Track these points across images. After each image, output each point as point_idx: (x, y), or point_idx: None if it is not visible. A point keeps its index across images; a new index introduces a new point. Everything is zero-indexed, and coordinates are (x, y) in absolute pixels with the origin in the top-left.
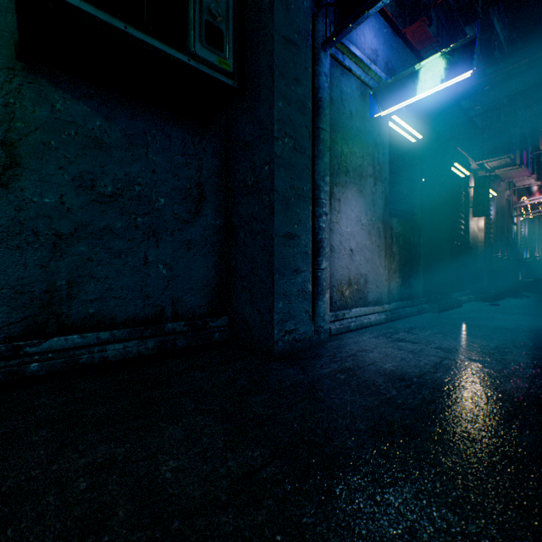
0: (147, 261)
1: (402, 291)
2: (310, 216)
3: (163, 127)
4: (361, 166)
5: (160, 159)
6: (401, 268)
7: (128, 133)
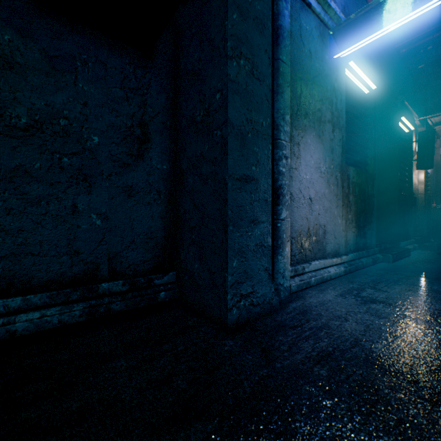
0: (76, 209)
1: (358, 241)
2: (270, 157)
3: (97, 53)
4: (320, 110)
5: (93, 90)
6: (357, 218)
7: (50, 54)
